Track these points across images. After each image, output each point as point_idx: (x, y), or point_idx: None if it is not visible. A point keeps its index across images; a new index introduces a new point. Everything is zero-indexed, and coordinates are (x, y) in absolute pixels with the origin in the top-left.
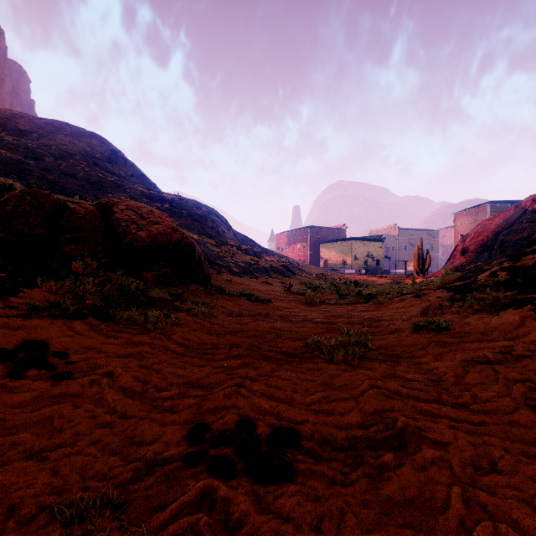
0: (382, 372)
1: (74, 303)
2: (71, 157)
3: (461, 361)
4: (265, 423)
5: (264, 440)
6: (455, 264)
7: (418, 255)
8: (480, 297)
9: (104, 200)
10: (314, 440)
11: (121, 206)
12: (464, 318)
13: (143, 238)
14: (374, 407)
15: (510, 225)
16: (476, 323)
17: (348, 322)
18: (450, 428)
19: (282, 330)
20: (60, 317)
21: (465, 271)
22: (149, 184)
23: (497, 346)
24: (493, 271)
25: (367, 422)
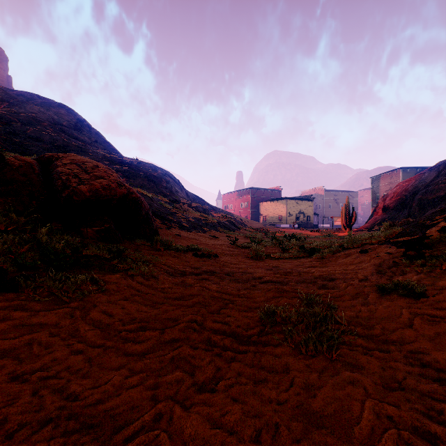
0: (377, 376)
1: None
2: (39, 124)
3: None
4: None
5: None
6: (378, 219)
7: (345, 212)
8: None
9: (47, 154)
10: None
11: (65, 160)
12: (436, 280)
13: (84, 192)
14: None
15: (426, 186)
16: None
17: (300, 280)
18: None
19: (230, 293)
20: None
21: (404, 226)
22: (111, 150)
23: None
24: (444, 227)
25: None
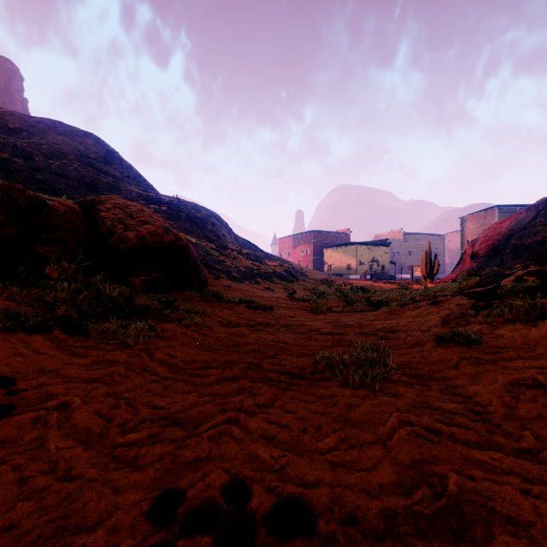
0: (410, 400)
1: (39, 313)
2: (63, 157)
3: (506, 384)
4: (263, 487)
5: (261, 522)
6: (464, 269)
7: (426, 260)
8: (511, 305)
9: (89, 198)
10: (334, 518)
11: (107, 204)
12: (495, 329)
13: (131, 239)
14: (411, 456)
15: (522, 229)
16: (511, 336)
17: (360, 332)
18: (524, 493)
19: (286, 343)
20: (17, 331)
21: (483, 276)
22: (146, 186)
23: (546, 365)
24: (519, 276)
25: (405, 482)
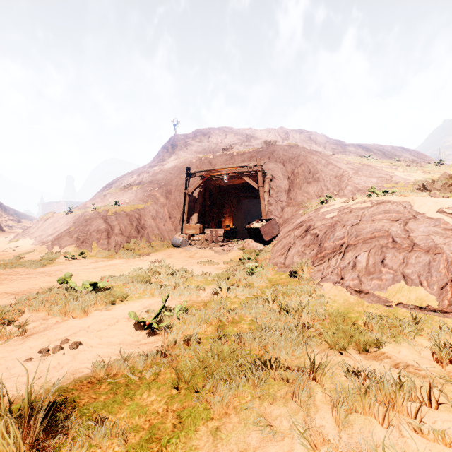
0: None
1: None
2: None
3: None
4: None
5: None
6: None
7: None
8: None
9: None
10: None
11: None
12: None
13: None
14: None
15: None
16: None
17: None
18: None
19: None
20: None
21: None
22: None
23: None
24: None
25: None
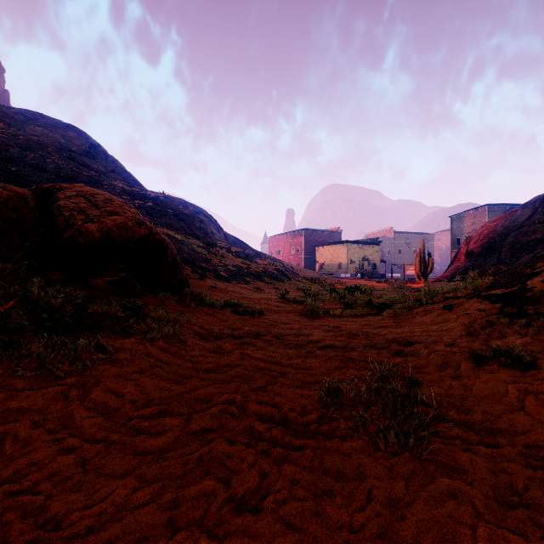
0: (488, 484)
1: None
2: (42, 149)
3: None
4: None
5: None
6: (460, 267)
7: (420, 259)
8: None
9: (47, 184)
10: None
11: (69, 192)
12: None
13: (92, 232)
14: None
15: (519, 226)
16: None
17: (369, 345)
18: None
19: (279, 363)
20: None
21: (497, 276)
22: (132, 182)
23: None
24: None
25: None
